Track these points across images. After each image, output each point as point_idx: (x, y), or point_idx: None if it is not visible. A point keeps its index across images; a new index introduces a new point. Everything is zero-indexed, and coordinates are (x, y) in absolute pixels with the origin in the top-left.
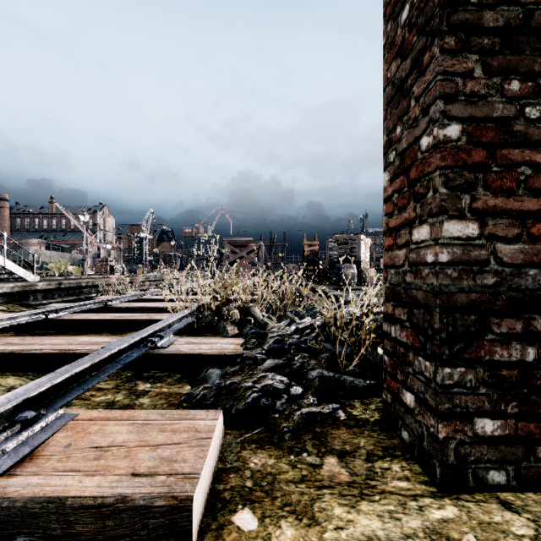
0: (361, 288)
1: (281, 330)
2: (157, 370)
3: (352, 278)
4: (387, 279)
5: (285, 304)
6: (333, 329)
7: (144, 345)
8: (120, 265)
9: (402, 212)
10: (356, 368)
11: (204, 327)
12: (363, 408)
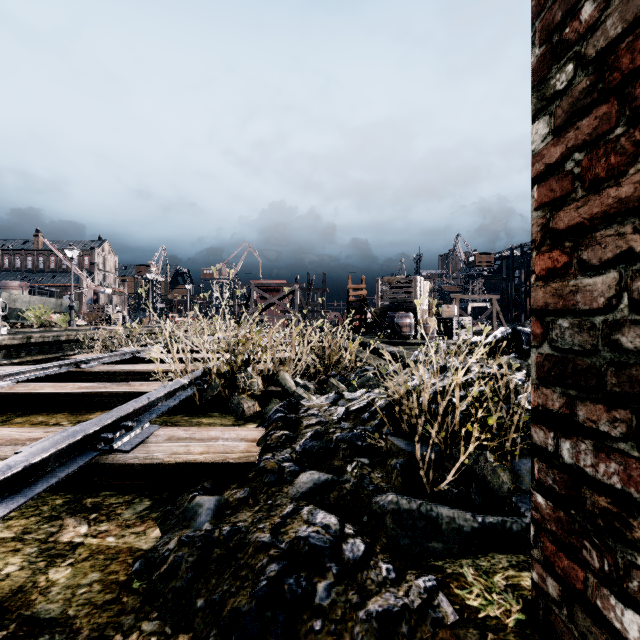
0: (421, 342)
1: (322, 413)
2: (112, 491)
3: (408, 329)
4: (545, 338)
5: (326, 365)
6: (414, 421)
7: (93, 446)
8: (120, 314)
9: (605, 187)
10: (451, 487)
11: (211, 402)
12: (482, 586)
